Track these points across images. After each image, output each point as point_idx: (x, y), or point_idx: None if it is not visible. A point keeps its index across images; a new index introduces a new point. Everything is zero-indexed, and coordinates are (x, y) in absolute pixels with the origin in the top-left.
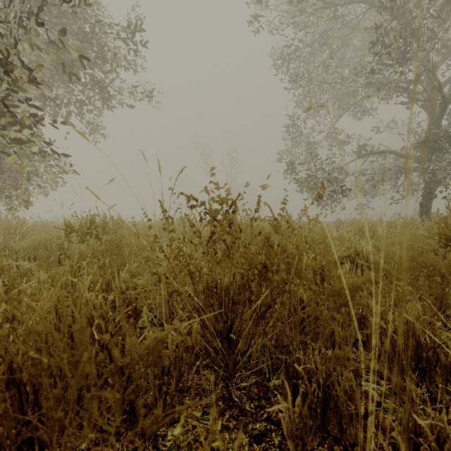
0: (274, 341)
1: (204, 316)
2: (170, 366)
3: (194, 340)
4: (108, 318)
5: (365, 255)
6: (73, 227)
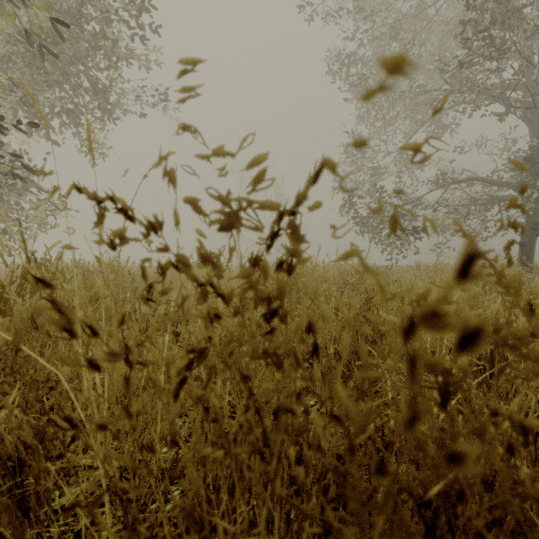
0: None
1: None
2: None
3: None
4: None
5: None
6: None
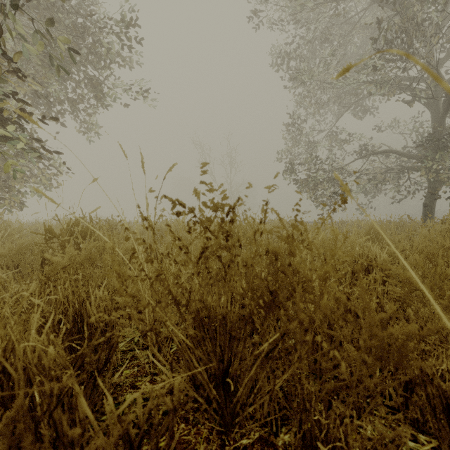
0: (283, 387)
1: (192, 357)
2: (143, 438)
3: (176, 400)
4: (53, 376)
5: (379, 263)
6: (54, 232)
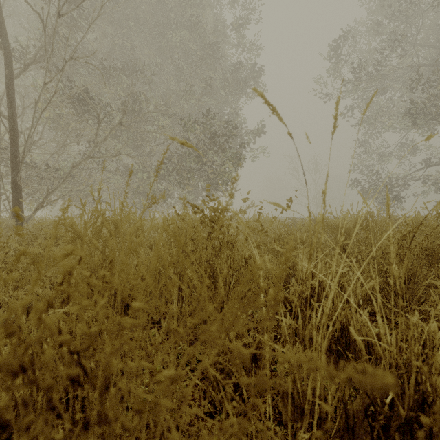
0: None
1: None
2: None
3: None
4: None
5: None
6: None
